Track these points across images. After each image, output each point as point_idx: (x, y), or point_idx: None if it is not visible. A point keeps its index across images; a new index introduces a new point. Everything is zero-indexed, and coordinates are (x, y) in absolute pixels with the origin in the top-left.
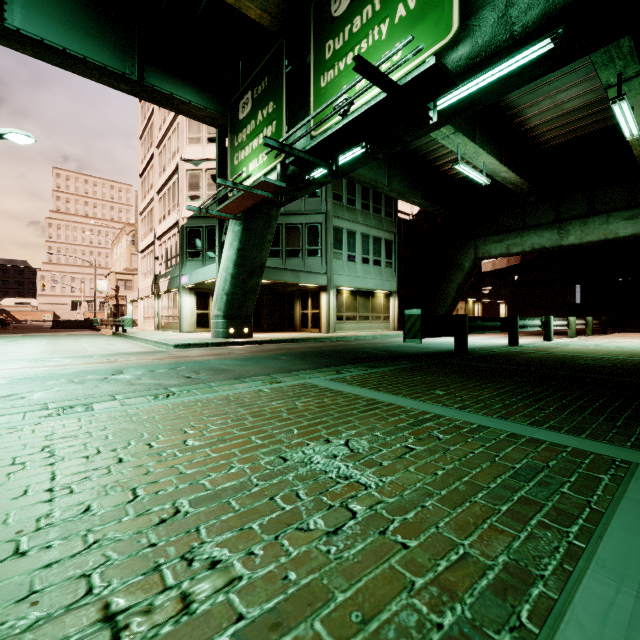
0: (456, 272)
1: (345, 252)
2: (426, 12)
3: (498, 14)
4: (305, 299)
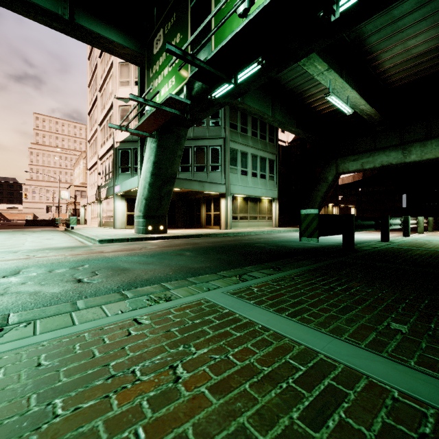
0: (322, 183)
1: (239, 168)
2: None
3: None
4: (209, 204)
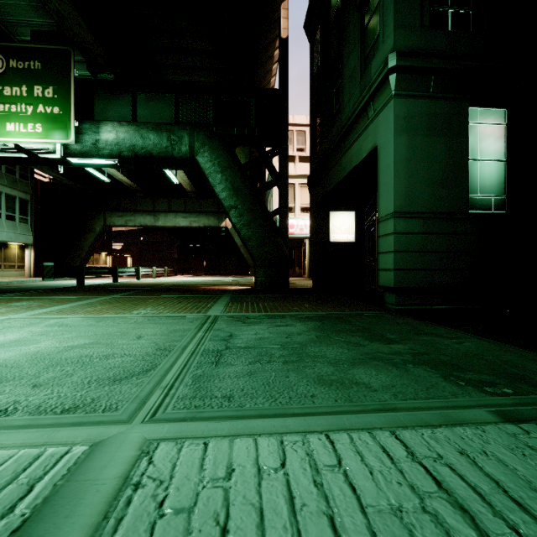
0: (90, 233)
1: None
2: (57, 121)
3: (93, 142)
4: None
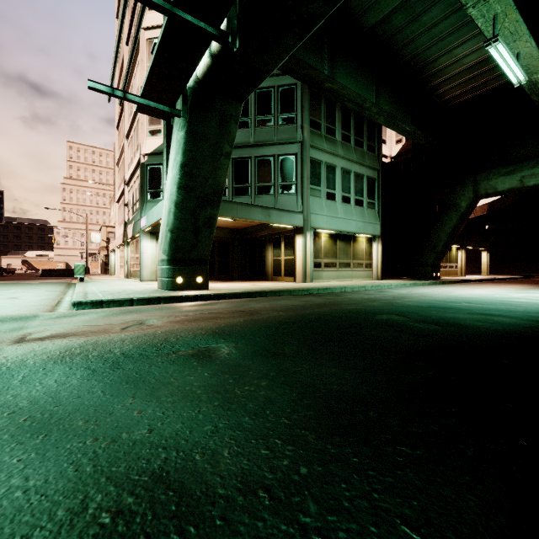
0: (449, 213)
1: (323, 189)
2: None
3: None
4: (277, 244)
